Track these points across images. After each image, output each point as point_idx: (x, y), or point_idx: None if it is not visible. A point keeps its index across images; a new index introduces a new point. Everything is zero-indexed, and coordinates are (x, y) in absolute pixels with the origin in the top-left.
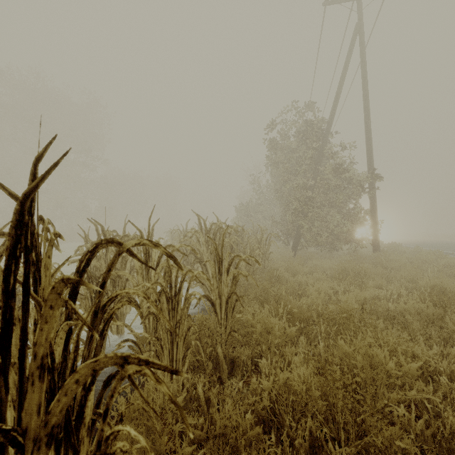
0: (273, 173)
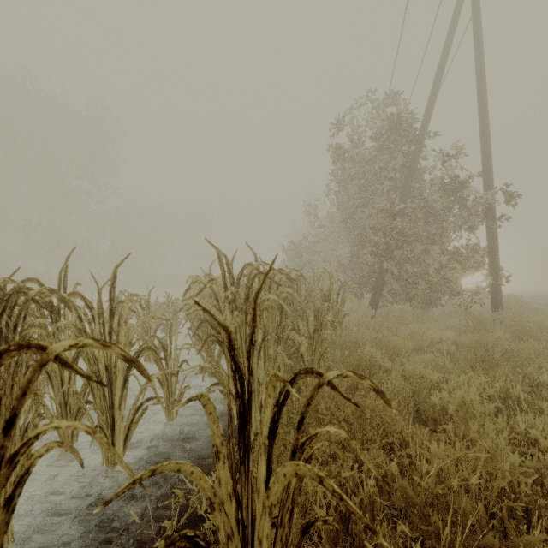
0: (339, 196)
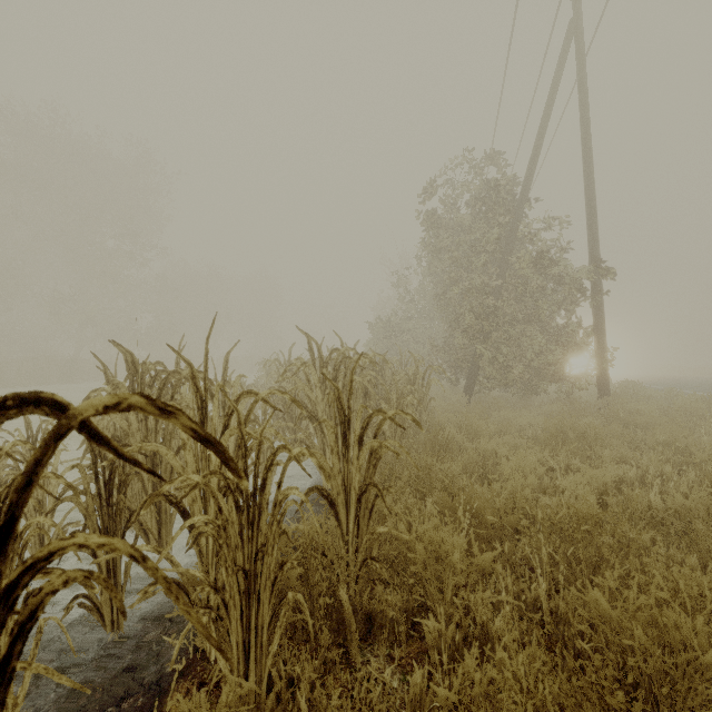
0: (432, 268)
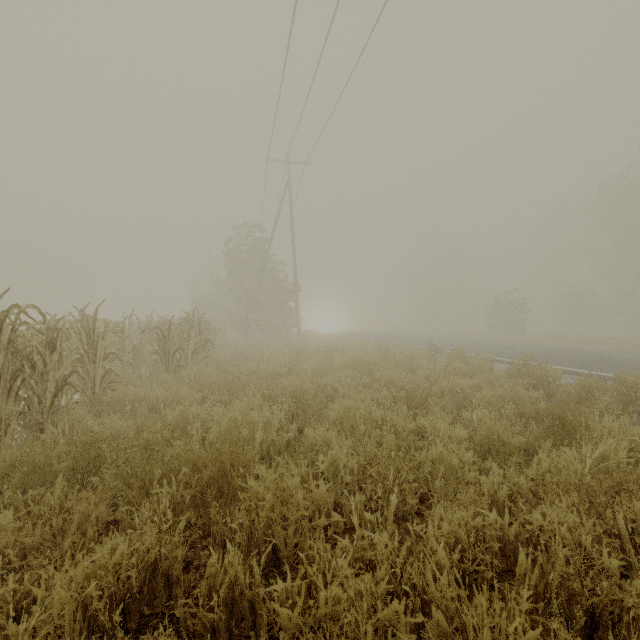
0: (229, 275)
